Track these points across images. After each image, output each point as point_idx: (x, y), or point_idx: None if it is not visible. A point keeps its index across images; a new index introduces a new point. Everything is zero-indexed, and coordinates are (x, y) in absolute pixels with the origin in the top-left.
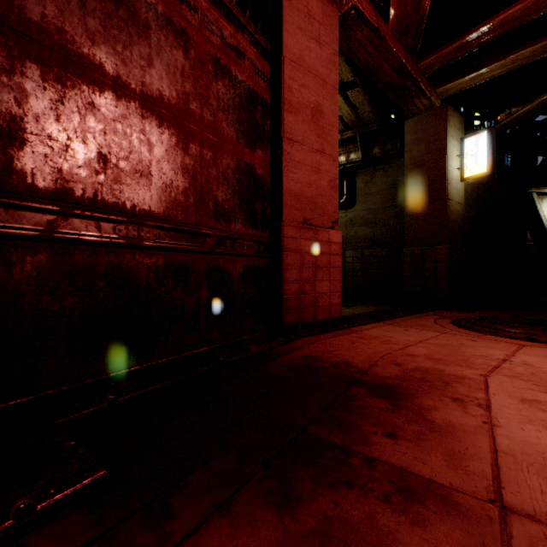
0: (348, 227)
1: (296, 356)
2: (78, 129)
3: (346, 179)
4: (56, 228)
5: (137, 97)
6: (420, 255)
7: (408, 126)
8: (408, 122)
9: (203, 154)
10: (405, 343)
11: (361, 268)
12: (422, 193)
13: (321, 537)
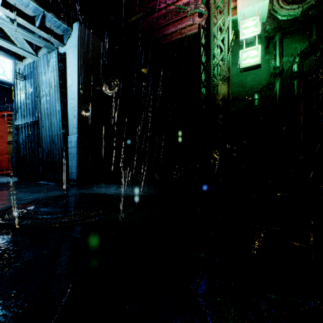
0: None
1: None
2: None
3: None
4: None
5: None
6: None
7: None
8: None
9: None
10: None
11: None
12: None
13: None
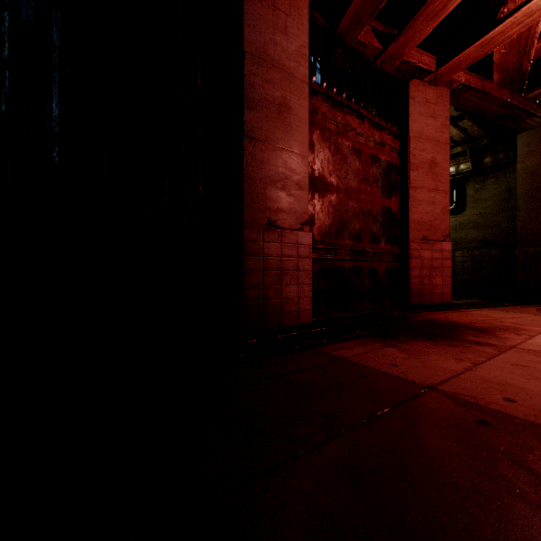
0: (457, 230)
1: (422, 318)
2: (326, 213)
3: (455, 188)
4: (322, 255)
5: (343, 191)
6: (534, 255)
7: (520, 140)
8: (521, 136)
9: (366, 209)
10: (500, 317)
11: (470, 267)
12: (535, 199)
13: (446, 344)
